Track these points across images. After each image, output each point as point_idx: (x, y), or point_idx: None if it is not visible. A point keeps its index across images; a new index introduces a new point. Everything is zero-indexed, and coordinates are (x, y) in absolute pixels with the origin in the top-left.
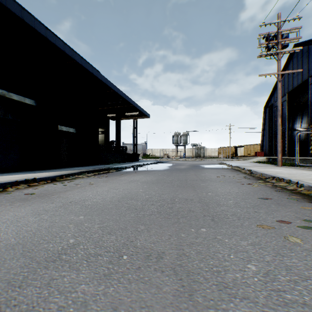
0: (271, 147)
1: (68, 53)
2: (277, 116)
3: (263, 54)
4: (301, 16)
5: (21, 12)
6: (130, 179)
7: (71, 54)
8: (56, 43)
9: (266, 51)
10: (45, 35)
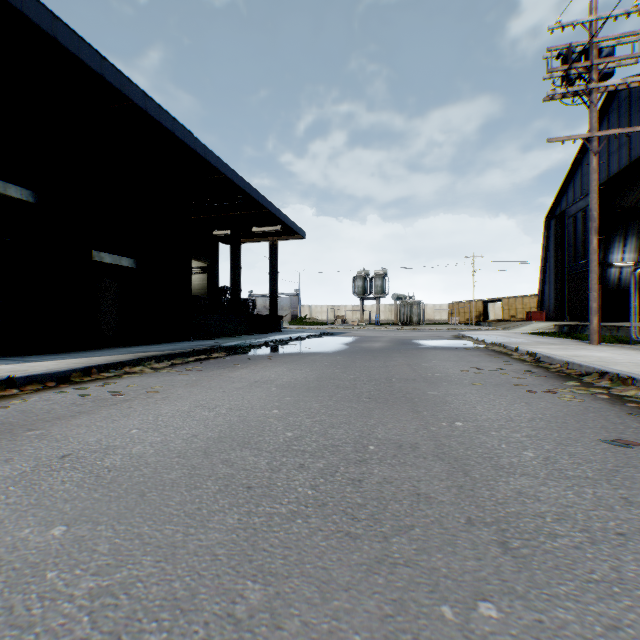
0: (560, 303)
1: (111, 82)
2: (589, 231)
3: (557, 94)
4: None
5: None
6: (255, 378)
7: (119, 85)
8: (80, 55)
9: (565, 85)
10: (52, 33)
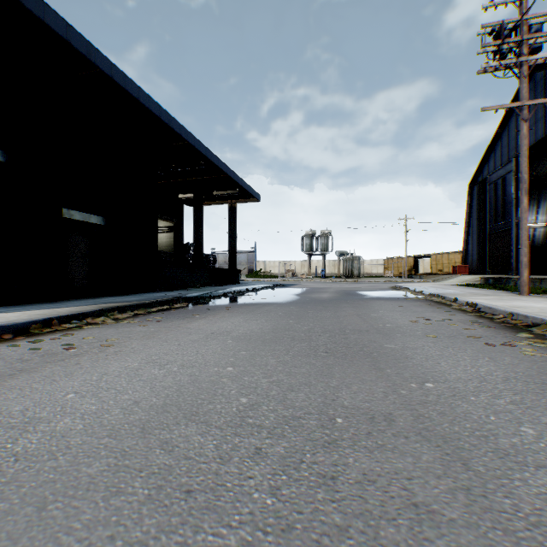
0: (482, 258)
1: (77, 48)
2: (520, 192)
3: (491, 66)
4: None
5: None
6: (212, 329)
7: (86, 51)
8: (46, 19)
9: (498, 58)
10: None
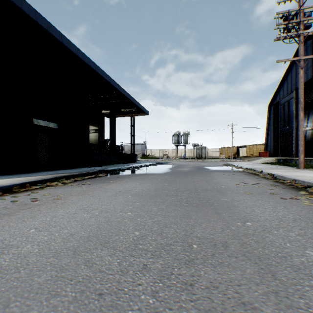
0: (276, 148)
1: (41, 25)
2: (299, 109)
3: (282, 36)
4: None
5: None
6: (119, 189)
7: (46, 27)
8: (23, 8)
9: (286, 32)
10: None
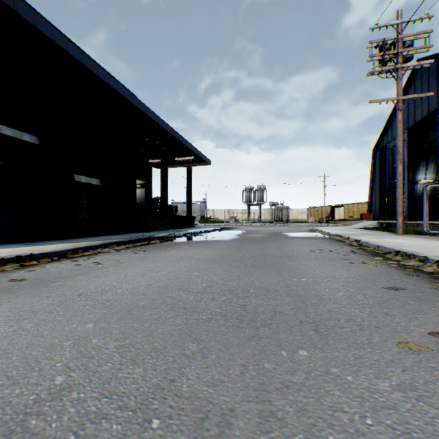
0: (383, 208)
1: (87, 67)
2: (397, 161)
3: (376, 71)
4: (432, 15)
5: (14, 1)
6: (180, 255)
7: (93, 69)
8: (69, 51)
9: (380, 66)
10: (52, 38)
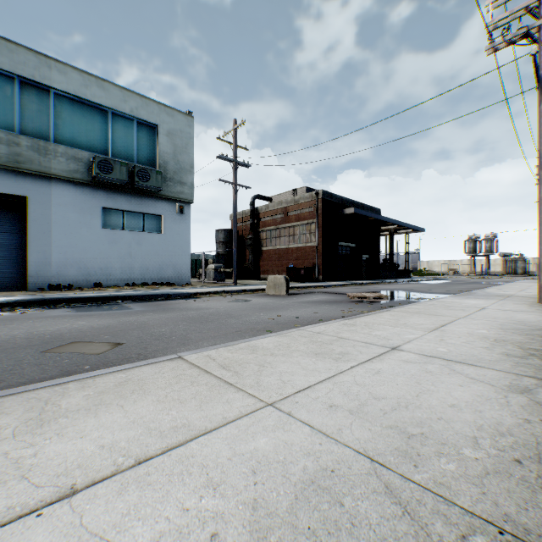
0: None
1: (372, 217)
2: None
3: None
4: None
5: (360, 211)
6: (413, 285)
7: (373, 216)
8: (369, 215)
9: None
10: (366, 215)
